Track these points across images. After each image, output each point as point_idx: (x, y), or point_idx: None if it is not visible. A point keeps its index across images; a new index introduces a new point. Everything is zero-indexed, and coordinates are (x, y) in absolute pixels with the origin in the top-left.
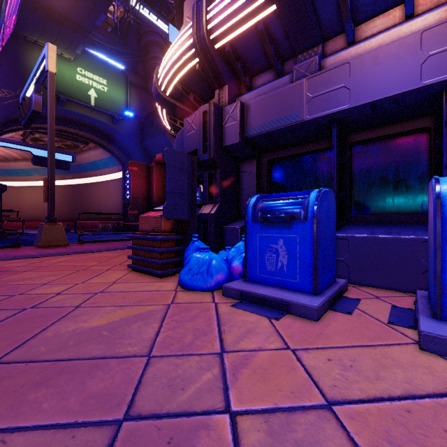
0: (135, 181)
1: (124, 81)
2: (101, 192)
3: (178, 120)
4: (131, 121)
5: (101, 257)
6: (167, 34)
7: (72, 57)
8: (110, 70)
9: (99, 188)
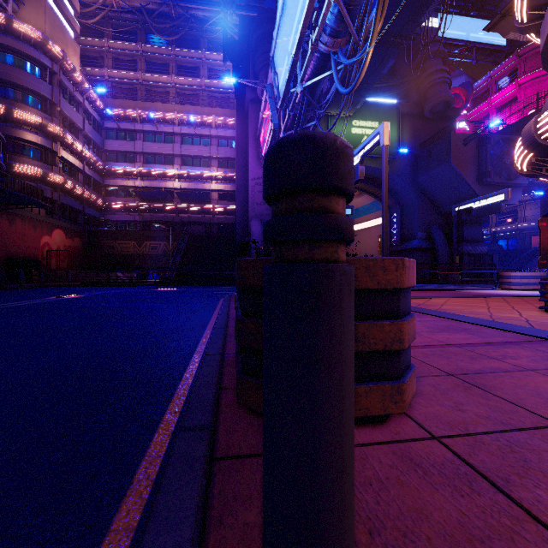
0: (544, 235)
1: (395, 115)
2: (361, 240)
3: (547, 159)
4: (402, 157)
5: (471, 301)
6: (435, 29)
7: (351, 114)
8: (381, 111)
9: (359, 237)
